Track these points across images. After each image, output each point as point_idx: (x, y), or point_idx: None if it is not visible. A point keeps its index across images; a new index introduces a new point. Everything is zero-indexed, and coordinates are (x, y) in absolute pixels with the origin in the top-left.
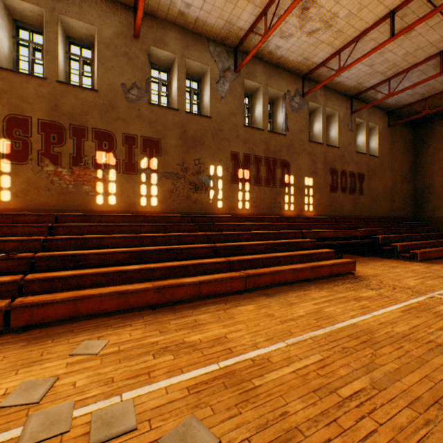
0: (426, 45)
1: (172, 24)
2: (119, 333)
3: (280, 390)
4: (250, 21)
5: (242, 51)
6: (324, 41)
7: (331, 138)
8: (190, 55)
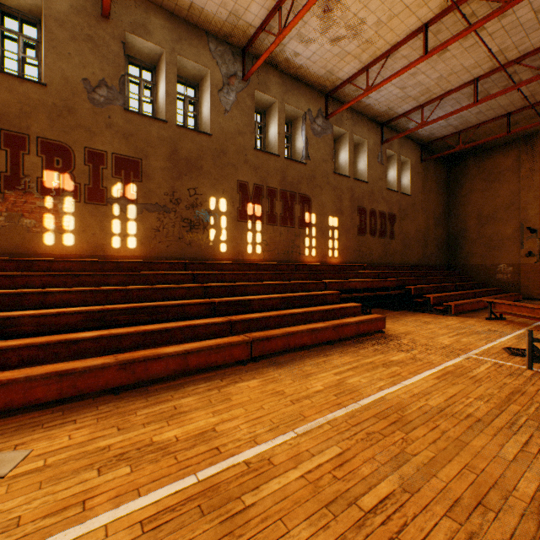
0: (460, 70)
1: (157, 7)
2: (52, 437)
3: (281, 510)
4: (262, 16)
5: (252, 54)
6: (351, 52)
7: (359, 171)
8: (183, 50)
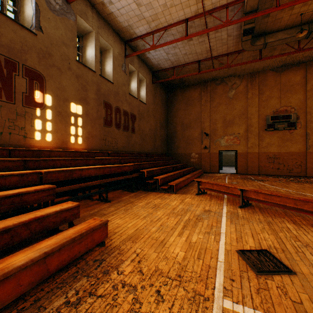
0: (178, 3)
1: None
2: None
3: None
4: None
5: None
6: None
7: (106, 73)
8: None
